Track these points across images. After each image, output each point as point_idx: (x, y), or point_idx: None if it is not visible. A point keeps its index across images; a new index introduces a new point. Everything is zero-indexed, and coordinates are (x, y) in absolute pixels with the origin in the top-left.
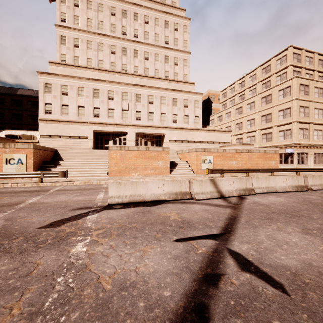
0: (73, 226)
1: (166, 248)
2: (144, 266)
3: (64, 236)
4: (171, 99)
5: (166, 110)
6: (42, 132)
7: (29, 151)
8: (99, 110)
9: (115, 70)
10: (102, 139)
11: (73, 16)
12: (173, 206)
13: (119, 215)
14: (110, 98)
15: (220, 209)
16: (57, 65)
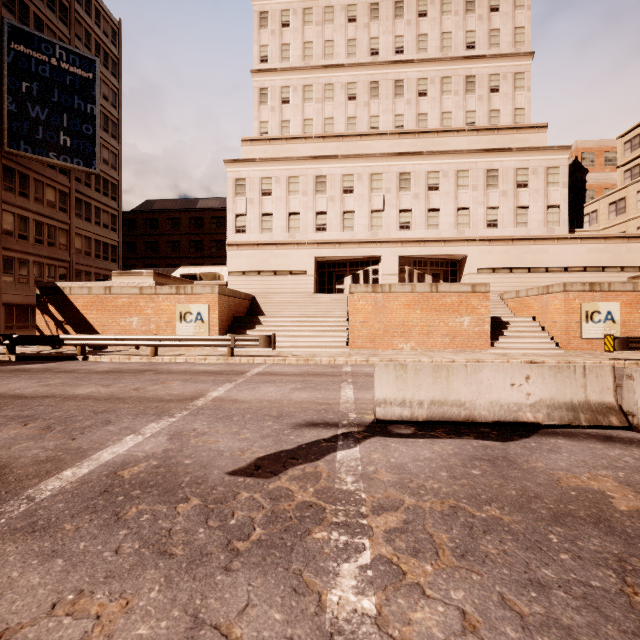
0: (309, 481)
1: None
2: None
3: (293, 518)
4: (482, 172)
5: (469, 201)
6: (231, 267)
7: (213, 298)
8: (326, 217)
9: (357, 132)
10: (330, 274)
11: (281, 46)
12: (582, 450)
13: (421, 460)
14: (346, 190)
15: None
16: (254, 143)
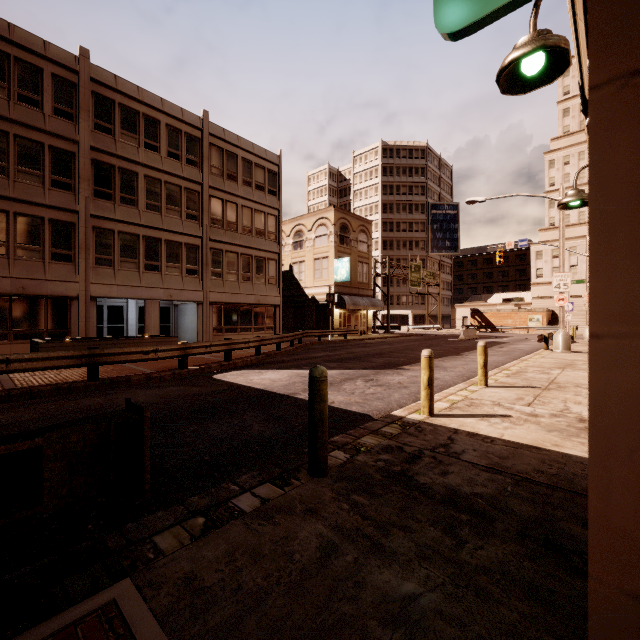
0: None
1: None
2: None
3: None
4: None
5: None
6: (533, 295)
7: (543, 313)
8: None
9: None
10: None
11: (563, 176)
12: None
13: None
14: None
15: None
16: (546, 231)
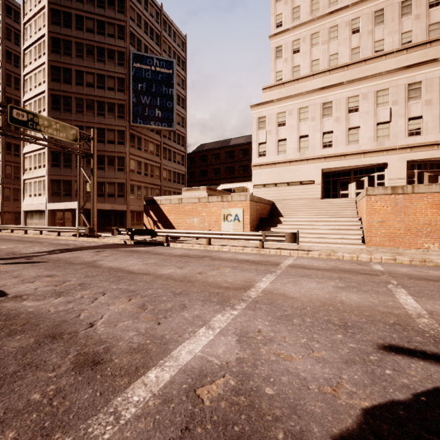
0: None
1: None
2: None
3: None
4: None
5: None
6: (255, 182)
7: (246, 204)
8: (332, 135)
9: (361, 59)
10: (335, 182)
11: (292, 10)
12: None
13: None
14: (351, 110)
15: None
16: (271, 89)
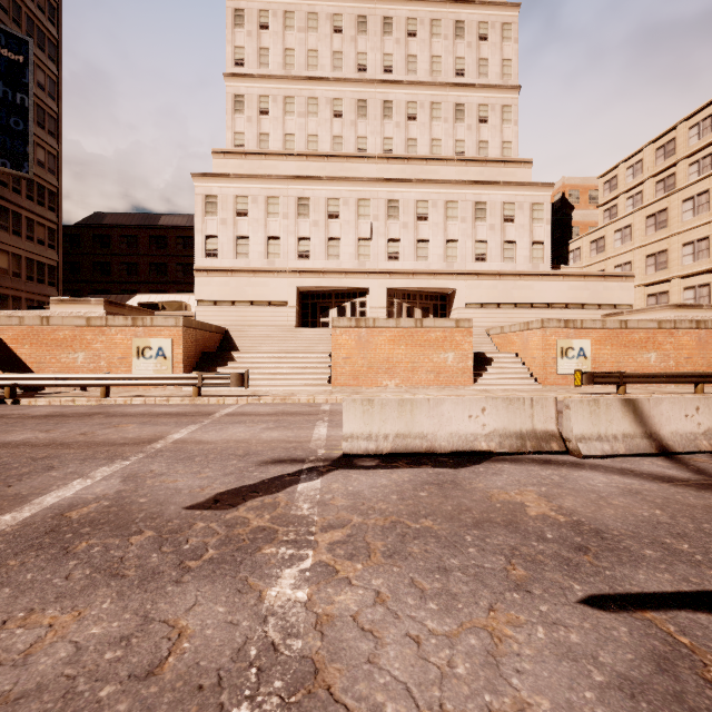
0: (266, 510)
1: (569, 633)
2: (518, 710)
3: (246, 540)
4: (471, 205)
5: (458, 233)
6: (200, 296)
7: (177, 331)
8: (309, 244)
9: (343, 153)
10: (314, 306)
11: (258, 50)
12: (521, 472)
13: (377, 487)
14: (331, 215)
15: (680, 491)
16: (227, 156)
